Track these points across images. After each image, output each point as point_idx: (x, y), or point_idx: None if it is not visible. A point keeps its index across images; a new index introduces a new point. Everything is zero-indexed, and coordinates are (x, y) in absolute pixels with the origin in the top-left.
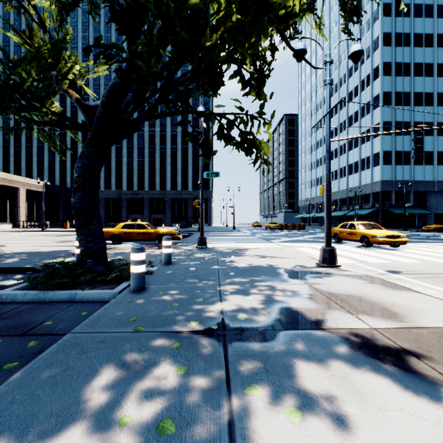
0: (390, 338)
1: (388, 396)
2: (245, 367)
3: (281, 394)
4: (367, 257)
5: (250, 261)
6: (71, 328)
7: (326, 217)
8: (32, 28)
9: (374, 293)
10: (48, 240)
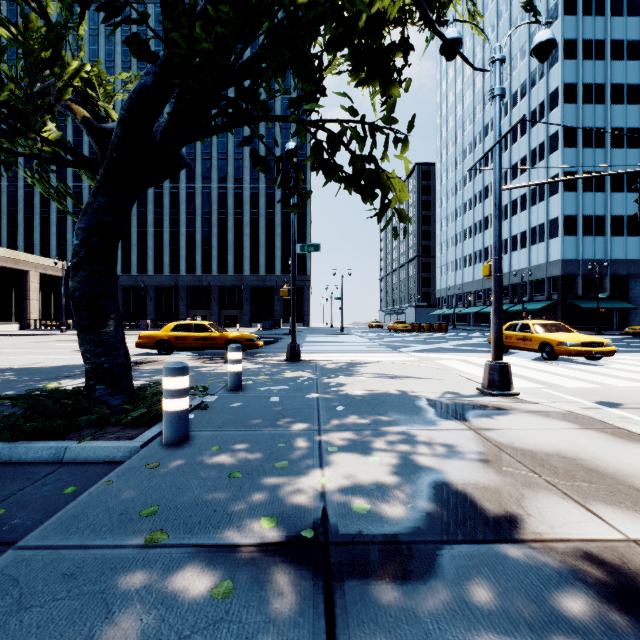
0: None
1: None
2: None
3: None
4: (557, 378)
5: (369, 385)
6: (33, 526)
7: (494, 314)
8: (28, 17)
9: (599, 451)
10: (64, 348)
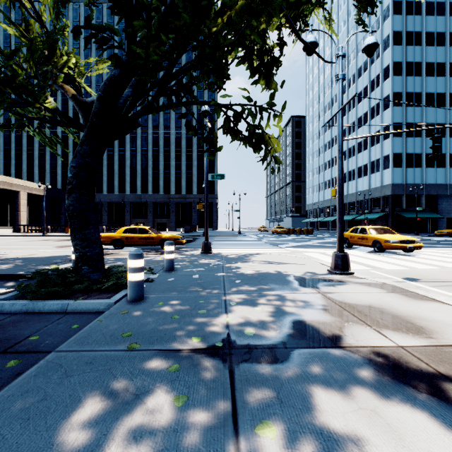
0: (421, 359)
1: (432, 438)
2: (255, 397)
3: (300, 434)
4: (381, 263)
5: (257, 268)
6: (59, 344)
7: (338, 221)
8: (29, 22)
9: (395, 304)
10: (48, 245)
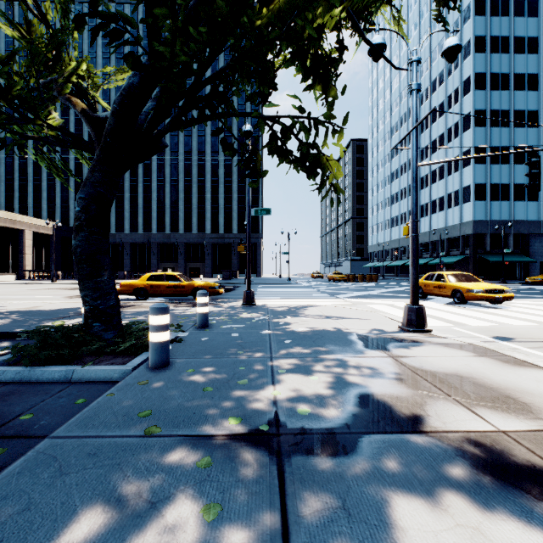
0: (531, 450)
1: None
2: (313, 507)
3: None
4: (464, 318)
5: (311, 324)
6: (57, 426)
7: (412, 266)
8: (31, 22)
9: (488, 372)
10: (57, 295)
